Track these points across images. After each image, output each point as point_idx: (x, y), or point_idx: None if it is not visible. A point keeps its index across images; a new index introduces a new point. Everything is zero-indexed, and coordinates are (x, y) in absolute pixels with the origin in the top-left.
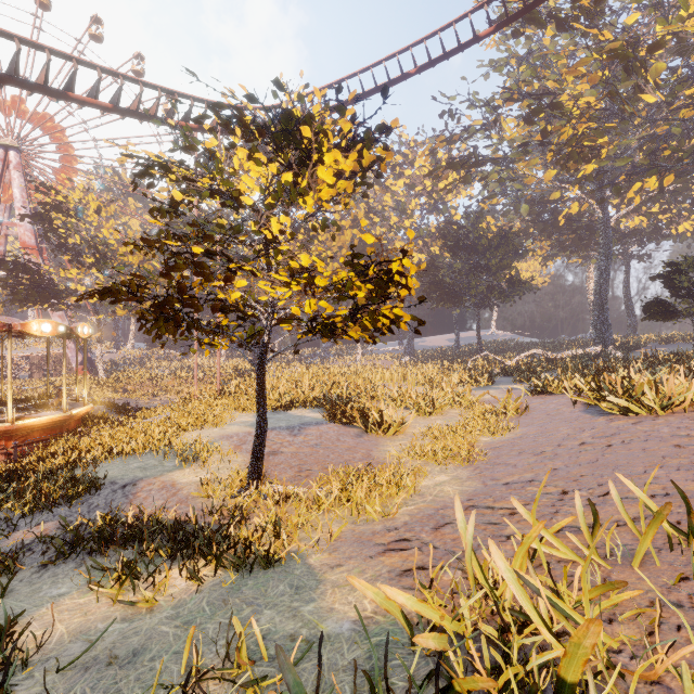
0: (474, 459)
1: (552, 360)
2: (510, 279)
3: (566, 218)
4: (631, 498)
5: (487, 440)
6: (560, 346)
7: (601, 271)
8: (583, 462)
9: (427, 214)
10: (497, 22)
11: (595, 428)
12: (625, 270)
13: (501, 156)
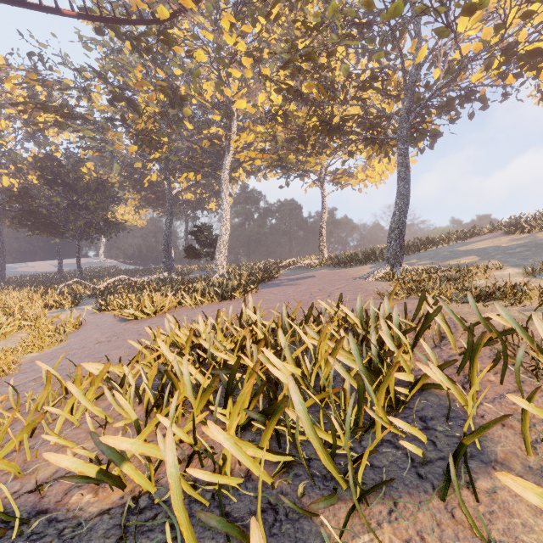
0: (4, 374)
1: (134, 283)
2: (106, 219)
3: (149, 182)
4: (84, 371)
5: (35, 355)
6: (147, 272)
7: (167, 224)
8: (85, 355)
9: (24, 140)
10: (82, 10)
11: (114, 331)
12: (186, 224)
13: (93, 119)
